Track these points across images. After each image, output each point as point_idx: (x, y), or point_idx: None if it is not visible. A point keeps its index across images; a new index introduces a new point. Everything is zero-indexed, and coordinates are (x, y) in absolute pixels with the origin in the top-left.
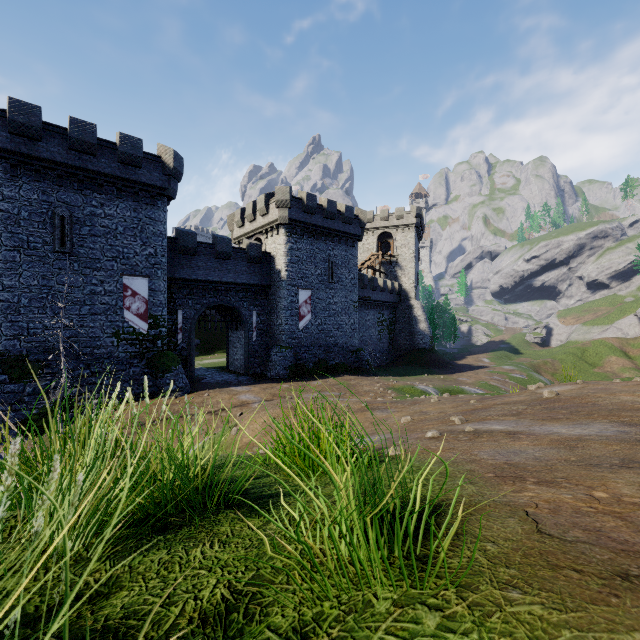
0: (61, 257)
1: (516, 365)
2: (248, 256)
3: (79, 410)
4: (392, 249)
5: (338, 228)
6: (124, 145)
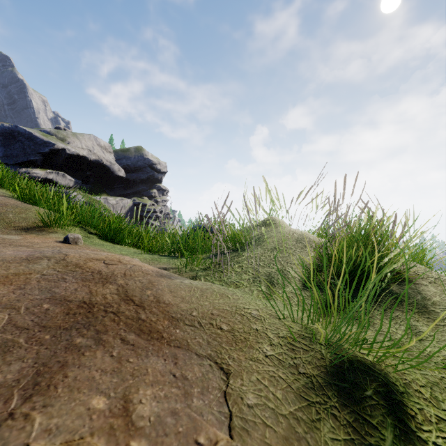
0: None
1: None
2: None
3: None
4: None
5: None
6: None
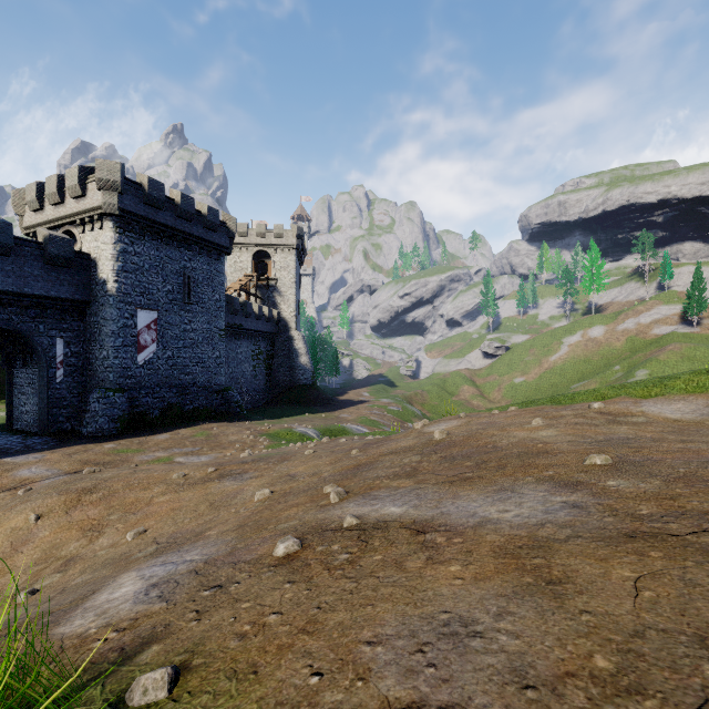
0: None
1: (393, 398)
2: (46, 254)
3: None
4: (270, 271)
5: (198, 234)
6: None
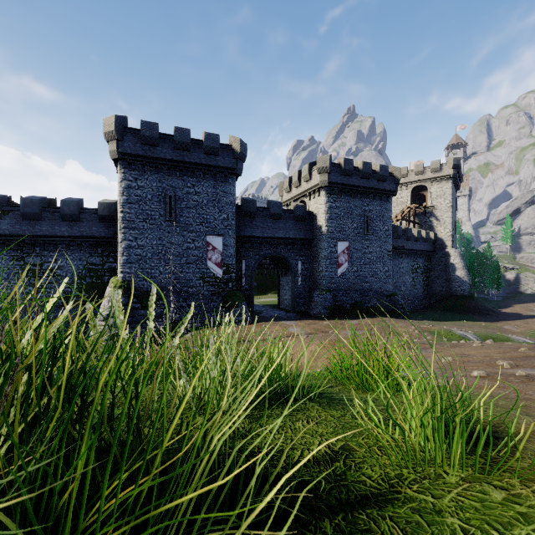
0: (169, 224)
1: None
2: (295, 216)
3: (206, 327)
4: (426, 201)
5: (373, 186)
6: (207, 141)
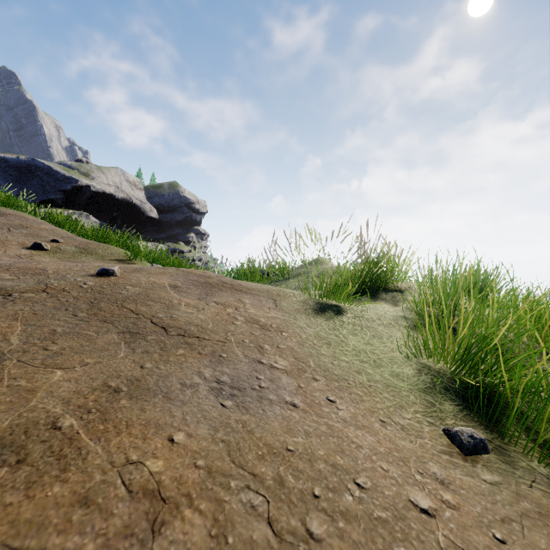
0: None
1: None
2: None
3: None
4: None
5: None
6: None
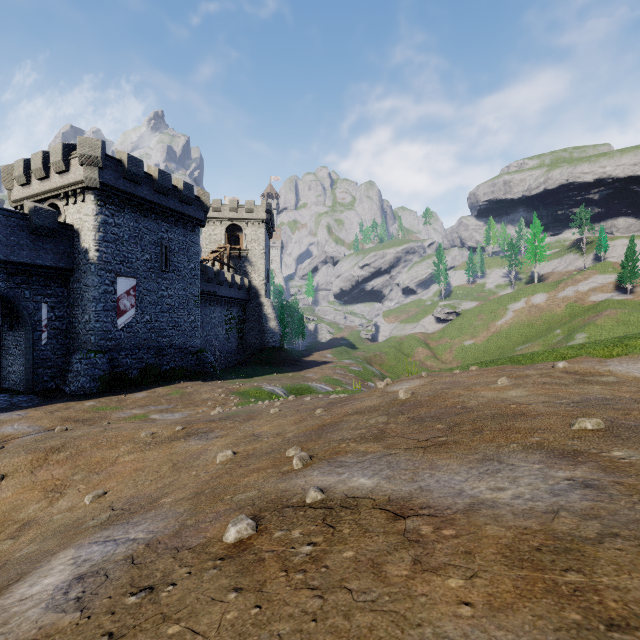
0: None
1: (354, 359)
2: (31, 225)
3: None
4: (242, 243)
5: (174, 207)
6: None
